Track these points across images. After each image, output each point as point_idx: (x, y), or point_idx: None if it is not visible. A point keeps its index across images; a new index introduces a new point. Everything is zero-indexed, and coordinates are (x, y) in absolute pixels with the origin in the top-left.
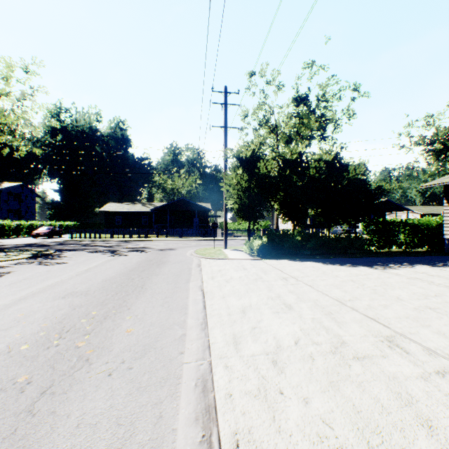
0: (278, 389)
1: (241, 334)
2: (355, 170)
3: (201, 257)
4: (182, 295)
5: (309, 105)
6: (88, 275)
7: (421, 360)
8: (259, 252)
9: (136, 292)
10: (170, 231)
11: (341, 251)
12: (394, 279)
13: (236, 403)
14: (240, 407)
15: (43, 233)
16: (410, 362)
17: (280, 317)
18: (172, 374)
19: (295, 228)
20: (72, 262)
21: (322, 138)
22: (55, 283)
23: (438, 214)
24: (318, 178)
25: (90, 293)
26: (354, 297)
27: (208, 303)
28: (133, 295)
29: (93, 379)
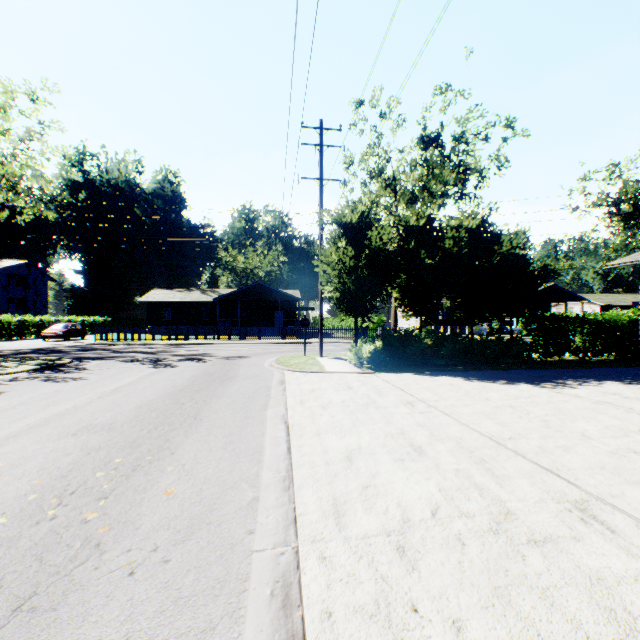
0: (408, 603)
1: (346, 497)
2: (510, 241)
3: (286, 370)
4: (255, 431)
5: (441, 148)
6: (115, 397)
7: (638, 544)
8: (371, 363)
9: (186, 425)
10: (242, 330)
11: (490, 360)
12: (573, 404)
13: (338, 630)
14: (346, 639)
15: (57, 333)
16: (620, 549)
17: (406, 468)
18: (234, 573)
19: (422, 326)
20: (95, 376)
21: (460, 196)
22: (64, 411)
23: (625, 305)
24: (456, 253)
25: (116, 427)
26: (517, 434)
27: (295, 444)
28: (181, 431)
29: (103, 581)
